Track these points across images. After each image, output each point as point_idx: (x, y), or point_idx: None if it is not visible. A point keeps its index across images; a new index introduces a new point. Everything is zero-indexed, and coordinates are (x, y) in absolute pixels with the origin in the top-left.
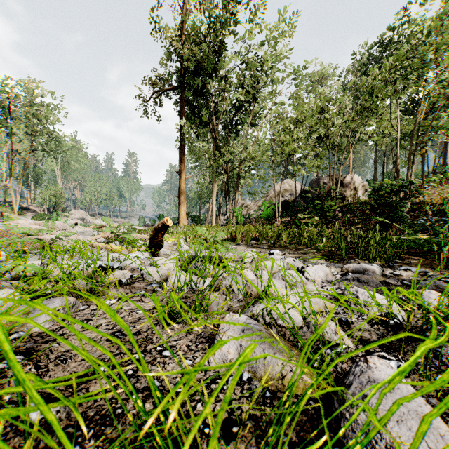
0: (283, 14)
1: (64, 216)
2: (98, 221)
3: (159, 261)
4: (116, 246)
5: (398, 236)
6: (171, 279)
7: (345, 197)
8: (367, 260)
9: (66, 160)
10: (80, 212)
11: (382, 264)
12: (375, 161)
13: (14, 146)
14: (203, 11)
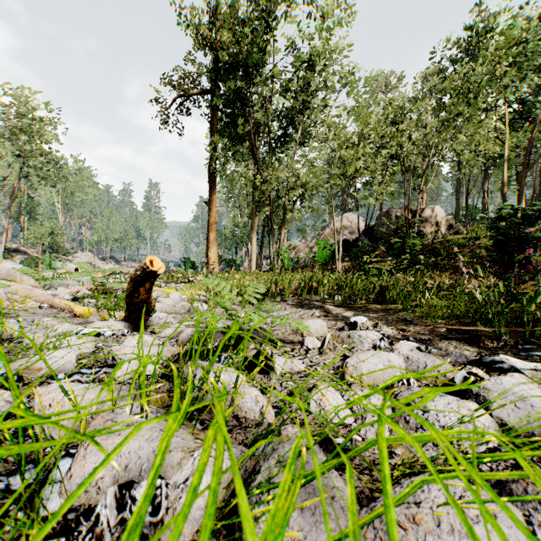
0: None
1: (66, 260)
2: (110, 266)
3: (120, 352)
4: (85, 307)
5: None
6: (80, 459)
7: (424, 235)
8: (540, 339)
9: (69, 190)
10: (87, 256)
11: None
12: (457, 191)
13: (3, 173)
14: None
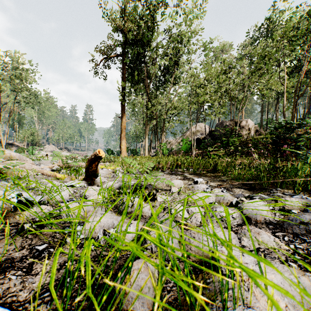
0: (196, 2)
1: (39, 149)
2: (64, 153)
3: (88, 192)
4: (61, 174)
5: (308, 166)
6: (87, 223)
7: (242, 135)
8: (285, 189)
9: (41, 109)
10: (51, 147)
11: (305, 193)
12: (261, 110)
13: (4, 100)
14: (138, 1)
